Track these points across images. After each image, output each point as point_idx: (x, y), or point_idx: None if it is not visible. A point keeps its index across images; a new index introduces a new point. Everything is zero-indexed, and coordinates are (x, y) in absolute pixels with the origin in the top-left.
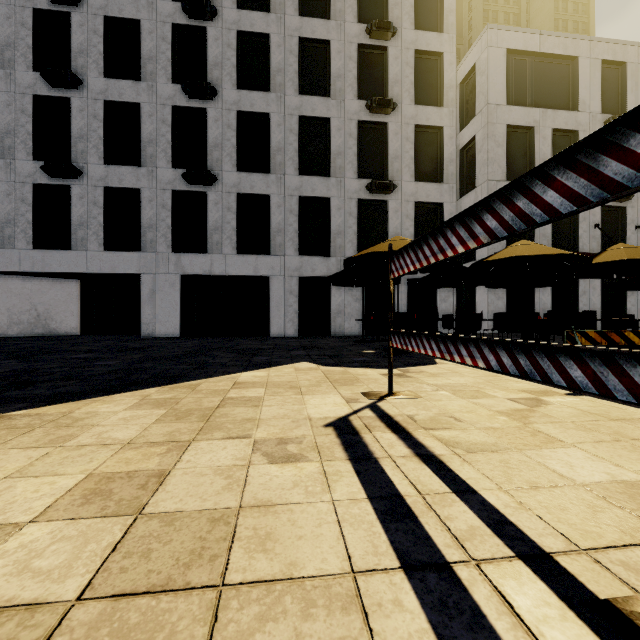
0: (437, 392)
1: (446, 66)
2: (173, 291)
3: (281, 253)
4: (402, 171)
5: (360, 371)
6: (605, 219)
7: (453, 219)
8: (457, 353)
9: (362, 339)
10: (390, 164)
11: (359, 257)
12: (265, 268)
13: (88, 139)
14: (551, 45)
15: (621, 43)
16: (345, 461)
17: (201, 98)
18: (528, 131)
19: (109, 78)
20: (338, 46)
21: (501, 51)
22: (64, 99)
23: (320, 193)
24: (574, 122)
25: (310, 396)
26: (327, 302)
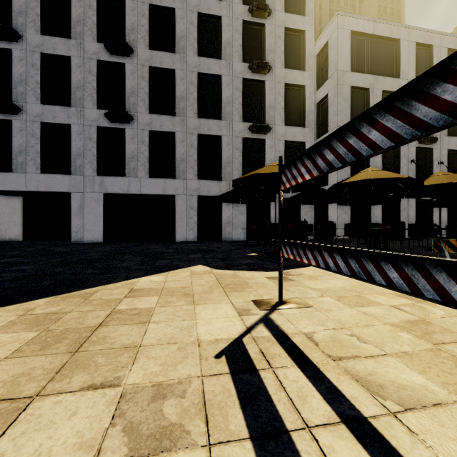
0: (323, 298)
1: (307, 41)
2: (98, 206)
3: (184, 177)
4: (275, 117)
5: (248, 274)
6: (418, 156)
7: (372, 109)
8: (380, 273)
9: (246, 244)
10: (266, 112)
11: (245, 178)
12: (171, 189)
13: (27, 83)
14: (381, 30)
15: (429, 31)
16: (245, 443)
17: (120, 54)
18: (365, 91)
19: (44, 35)
20: (227, 21)
21: (347, 32)
22: (6, 50)
23: (214, 132)
24: (397, 86)
25: (202, 306)
26: (219, 215)
